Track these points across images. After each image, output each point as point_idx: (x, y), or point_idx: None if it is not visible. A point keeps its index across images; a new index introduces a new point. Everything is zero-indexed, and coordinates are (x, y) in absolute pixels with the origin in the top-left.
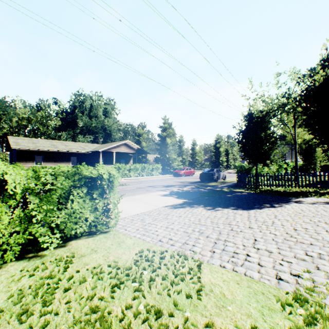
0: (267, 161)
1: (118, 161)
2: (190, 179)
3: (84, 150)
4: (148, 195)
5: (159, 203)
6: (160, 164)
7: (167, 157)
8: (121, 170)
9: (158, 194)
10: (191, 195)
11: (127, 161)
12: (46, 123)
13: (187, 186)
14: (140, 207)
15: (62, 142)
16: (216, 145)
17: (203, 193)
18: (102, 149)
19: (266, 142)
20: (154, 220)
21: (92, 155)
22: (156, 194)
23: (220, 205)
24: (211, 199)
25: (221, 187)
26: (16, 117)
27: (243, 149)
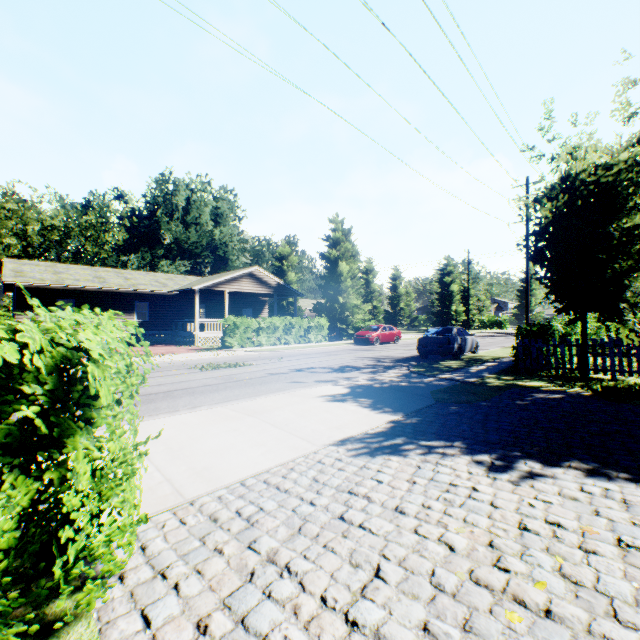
0: (620, 304)
1: (237, 311)
2: (393, 350)
3: (163, 288)
4: (292, 398)
5: (319, 427)
6: (326, 317)
7: (341, 302)
8: (240, 330)
9: (317, 393)
10: (408, 399)
11: (257, 312)
12: (98, 236)
13: (392, 371)
14: (258, 445)
15: (121, 271)
16: (444, 278)
17: (440, 390)
18: (200, 286)
19: (617, 251)
20: (295, 531)
21: (181, 299)
22: (312, 393)
23: (524, 446)
24: (473, 414)
25: (479, 375)
26: (34, 224)
27: (553, 272)
